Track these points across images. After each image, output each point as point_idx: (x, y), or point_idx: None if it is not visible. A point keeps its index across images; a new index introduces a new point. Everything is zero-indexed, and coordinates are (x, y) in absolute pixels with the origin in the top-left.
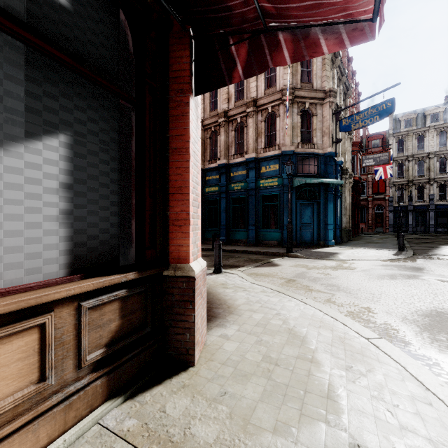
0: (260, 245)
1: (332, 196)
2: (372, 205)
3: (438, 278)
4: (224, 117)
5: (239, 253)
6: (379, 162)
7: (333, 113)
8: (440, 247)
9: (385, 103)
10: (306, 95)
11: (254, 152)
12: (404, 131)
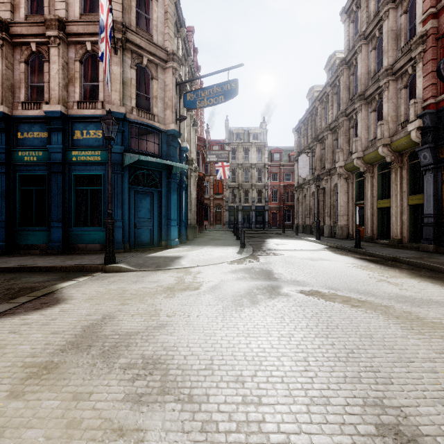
0: (72, 251)
1: (176, 185)
2: (214, 204)
3: (298, 288)
4: (1, 32)
5: (7, 274)
6: (220, 158)
7: (177, 83)
8: (266, 241)
9: (230, 83)
10: (143, 45)
11: (60, 104)
12: (236, 142)
